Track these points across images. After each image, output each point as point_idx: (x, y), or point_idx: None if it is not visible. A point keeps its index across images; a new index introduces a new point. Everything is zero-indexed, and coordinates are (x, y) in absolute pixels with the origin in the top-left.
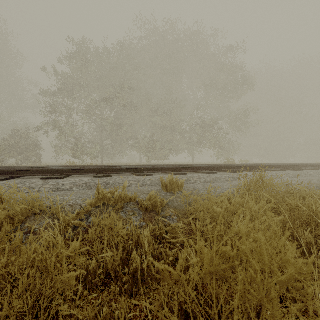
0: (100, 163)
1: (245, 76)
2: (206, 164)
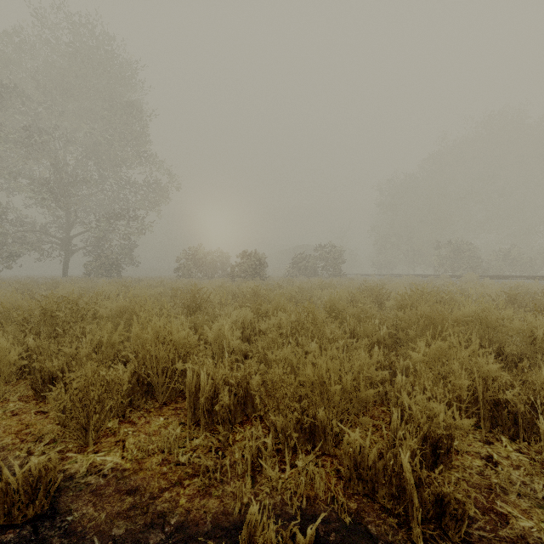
0: None
1: None
2: None
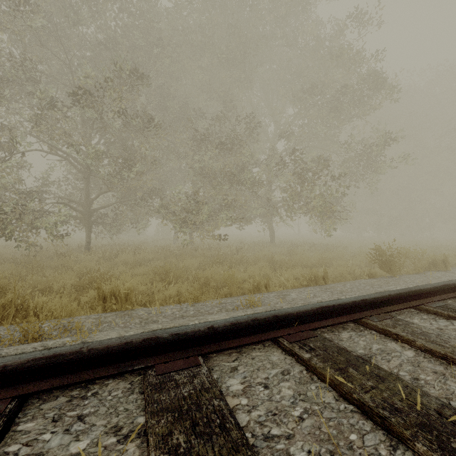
0: (69, 251)
1: (381, 70)
2: (385, 296)
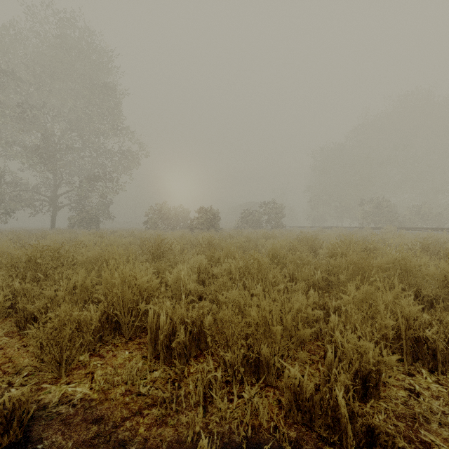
0: None
1: None
2: None
